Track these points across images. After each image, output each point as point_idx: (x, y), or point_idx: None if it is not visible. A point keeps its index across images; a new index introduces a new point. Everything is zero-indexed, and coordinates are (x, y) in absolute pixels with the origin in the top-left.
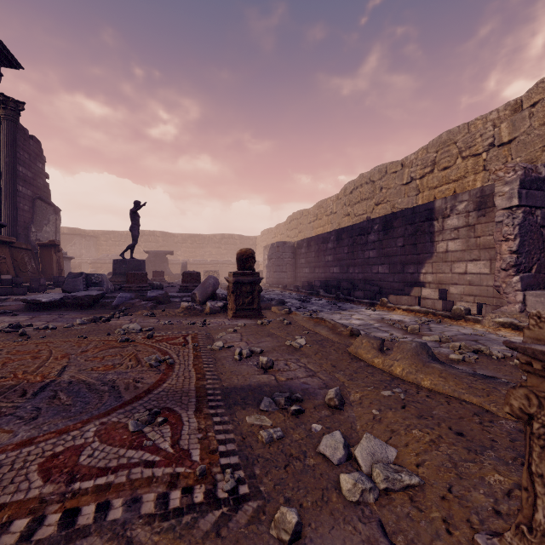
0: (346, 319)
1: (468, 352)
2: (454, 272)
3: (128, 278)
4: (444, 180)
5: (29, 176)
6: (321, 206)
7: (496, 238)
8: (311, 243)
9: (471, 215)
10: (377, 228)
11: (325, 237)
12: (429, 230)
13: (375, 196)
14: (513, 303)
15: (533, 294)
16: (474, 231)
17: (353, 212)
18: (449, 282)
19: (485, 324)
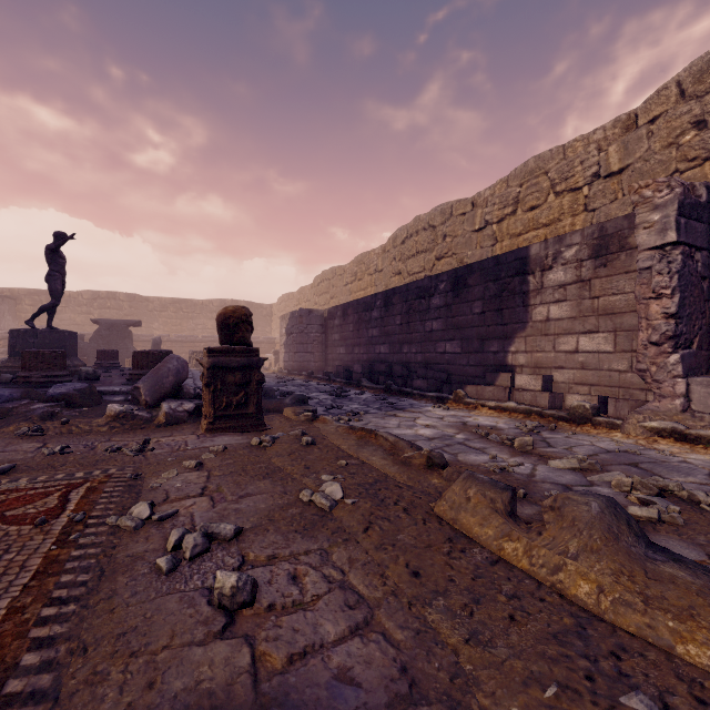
0: (408, 427)
1: (652, 495)
2: (559, 351)
3: (23, 360)
4: (532, 224)
5: None
6: (362, 261)
7: (641, 295)
8: (348, 311)
9: (585, 266)
10: (444, 288)
11: (369, 302)
12: (521, 289)
13: (436, 247)
14: (670, 397)
15: (703, 382)
16: (590, 288)
17: (406, 269)
18: (551, 365)
19: (630, 431)
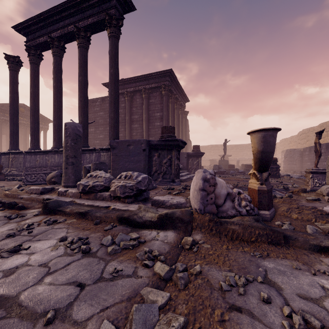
0: None
1: None
2: None
3: (229, 166)
4: None
5: (186, 133)
6: (322, 126)
7: None
8: (311, 149)
9: None
10: None
11: None
12: None
13: None
14: None
15: None
16: None
17: None
18: None
19: None
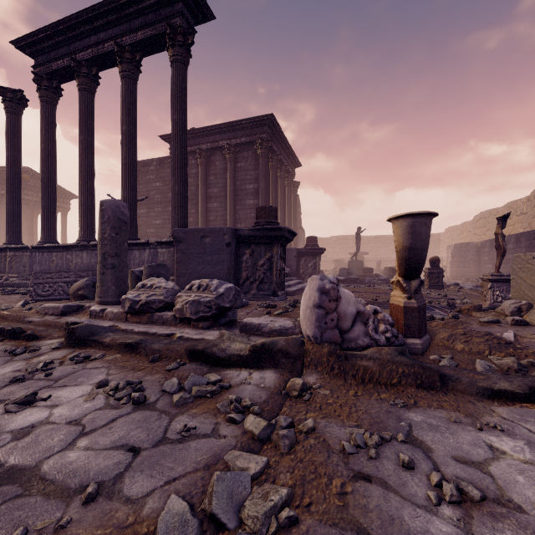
0: None
1: None
2: None
3: (364, 270)
4: None
5: (297, 217)
6: (510, 207)
7: None
8: (493, 243)
9: None
10: None
11: (506, 239)
12: None
13: None
14: None
15: None
16: None
17: None
18: None
19: None
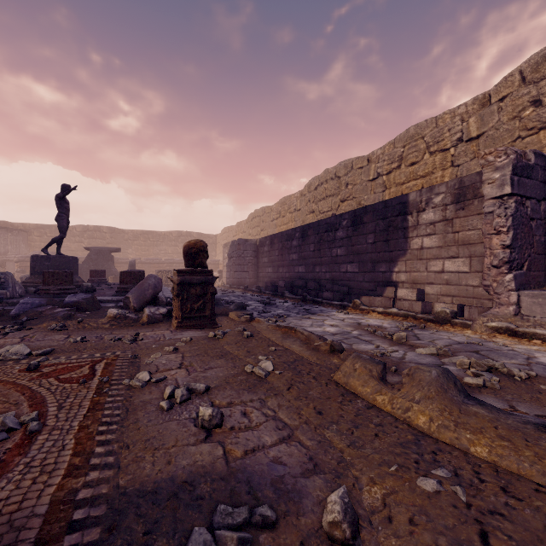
0: (318, 326)
1: (483, 371)
2: (430, 271)
3: (44, 277)
4: (412, 175)
5: None
6: (284, 203)
7: (486, 231)
8: (274, 240)
9: (448, 209)
10: (346, 224)
11: (290, 234)
12: (403, 225)
13: (340, 192)
14: (506, 305)
15: (529, 294)
16: (452, 225)
17: (318, 209)
18: (424, 281)
19: (477, 329)
